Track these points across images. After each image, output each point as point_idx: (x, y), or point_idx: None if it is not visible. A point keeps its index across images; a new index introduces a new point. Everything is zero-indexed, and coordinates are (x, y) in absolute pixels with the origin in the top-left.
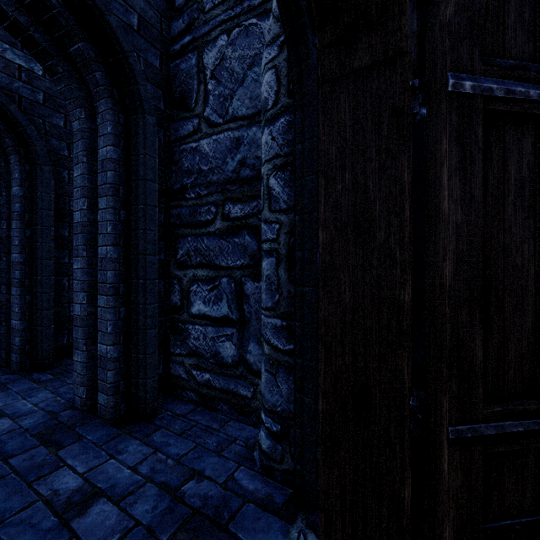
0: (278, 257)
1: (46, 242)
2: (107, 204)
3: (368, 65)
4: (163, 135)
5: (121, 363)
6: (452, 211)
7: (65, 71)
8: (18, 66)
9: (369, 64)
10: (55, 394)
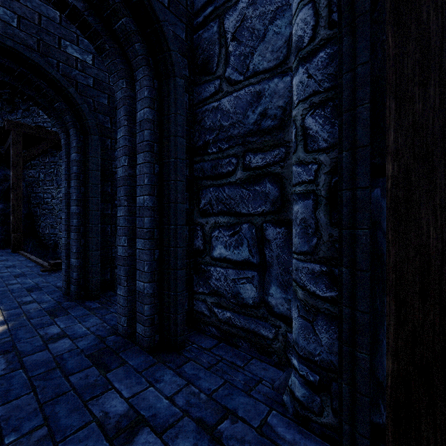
0: (315, 199)
1: (95, 197)
2: (144, 159)
3: None
4: (188, 99)
5: (155, 298)
6: None
7: (111, 48)
8: (75, 58)
9: None
10: (102, 320)
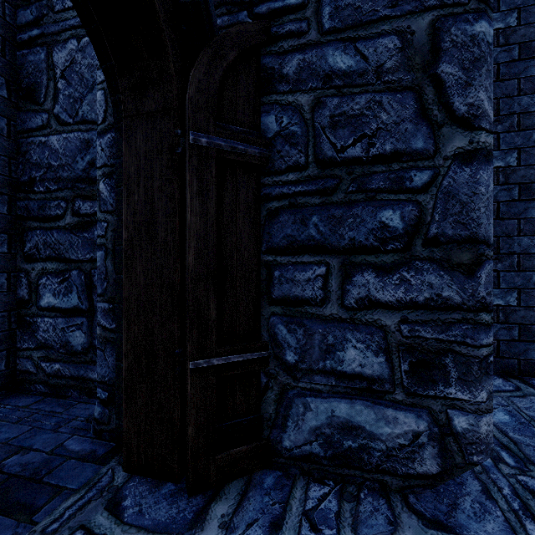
0: (106, 251)
1: None
2: None
3: (154, 111)
4: (6, 124)
5: None
6: (194, 221)
7: None
8: None
9: (155, 111)
10: None
